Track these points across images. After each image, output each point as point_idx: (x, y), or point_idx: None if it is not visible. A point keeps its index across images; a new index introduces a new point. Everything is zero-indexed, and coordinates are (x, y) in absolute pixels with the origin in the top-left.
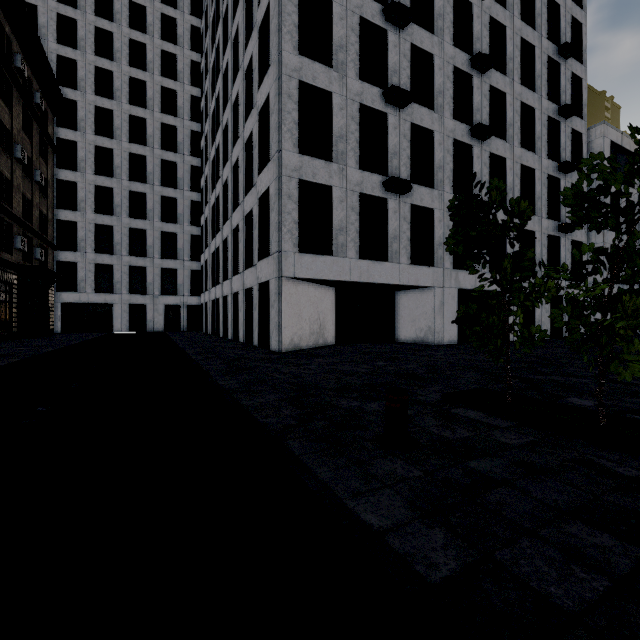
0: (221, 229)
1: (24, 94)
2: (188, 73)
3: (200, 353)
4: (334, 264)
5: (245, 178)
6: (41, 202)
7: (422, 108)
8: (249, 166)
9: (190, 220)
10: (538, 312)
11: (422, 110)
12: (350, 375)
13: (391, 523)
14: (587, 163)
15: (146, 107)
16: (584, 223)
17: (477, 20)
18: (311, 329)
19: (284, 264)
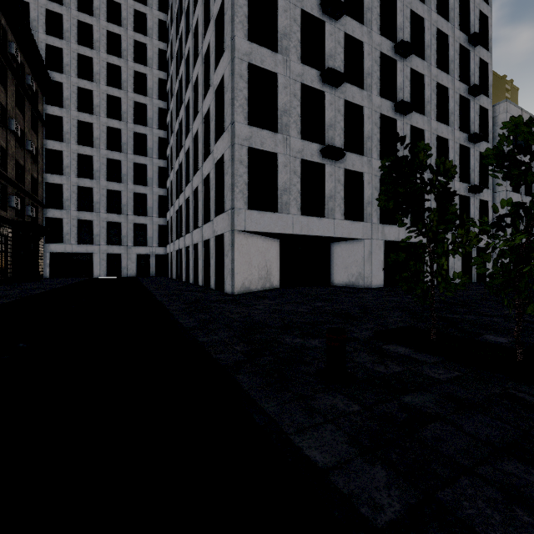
0: (184, 190)
1: (17, 76)
2: (156, 59)
3: (165, 295)
4: (279, 219)
5: (204, 147)
6: (32, 168)
7: (354, 87)
8: (207, 137)
9: (158, 183)
10: (451, 260)
11: (354, 89)
12: (293, 314)
13: (335, 460)
14: (507, 126)
15: (121, 88)
16: (504, 180)
17: (400, 13)
18: (259, 275)
19: (236, 219)
